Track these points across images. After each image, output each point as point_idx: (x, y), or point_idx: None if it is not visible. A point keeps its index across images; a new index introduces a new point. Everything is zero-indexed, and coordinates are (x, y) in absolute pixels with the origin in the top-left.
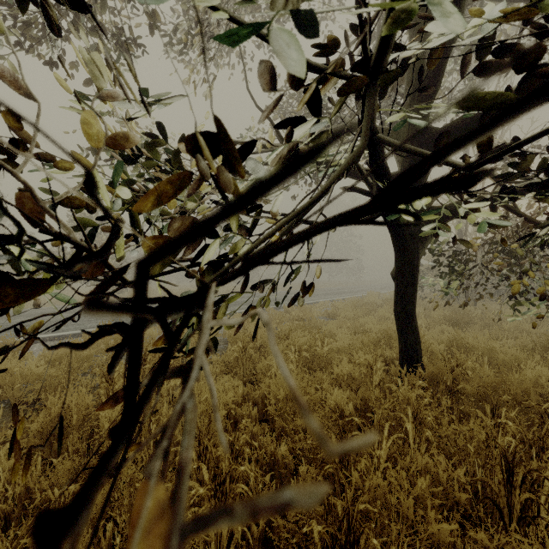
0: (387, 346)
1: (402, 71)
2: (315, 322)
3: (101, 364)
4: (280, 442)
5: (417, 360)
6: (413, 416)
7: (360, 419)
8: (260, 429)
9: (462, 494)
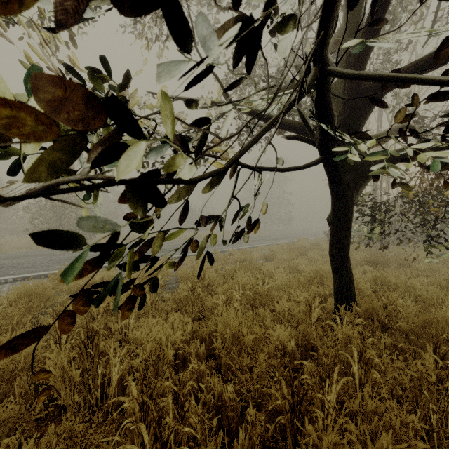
0: (319, 284)
1: (354, 4)
2: (255, 264)
3: (62, 303)
4: (226, 378)
5: (351, 298)
6: (358, 356)
7: (309, 363)
8: (207, 366)
9: (419, 443)
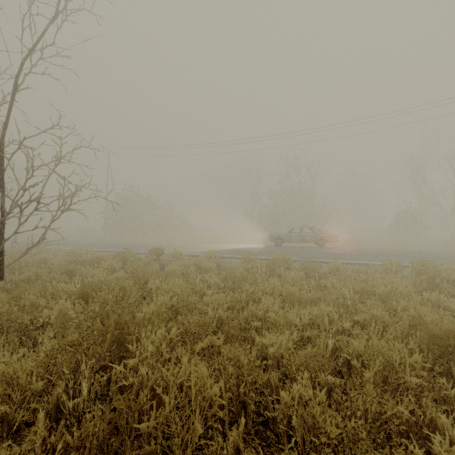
0: None
1: None
2: None
3: None
4: None
5: None
6: None
7: None
8: None
9: None
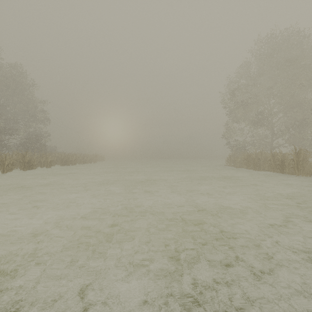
0: None
1: None
2: None
3: None
4: None
5: None
6: None
7: None
8: None
9: None
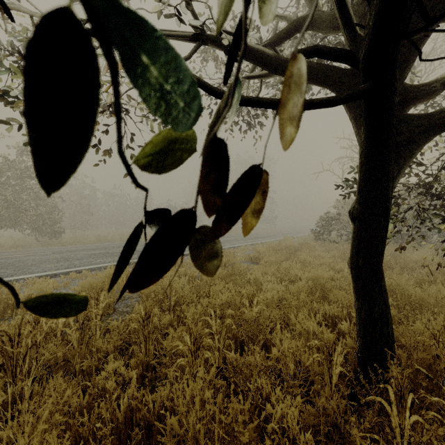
0: (320, 297)
1: None
2: (239, 269)
3: None
4: None
5: (388, 335)
6: None
7: None
8: None
9: None
